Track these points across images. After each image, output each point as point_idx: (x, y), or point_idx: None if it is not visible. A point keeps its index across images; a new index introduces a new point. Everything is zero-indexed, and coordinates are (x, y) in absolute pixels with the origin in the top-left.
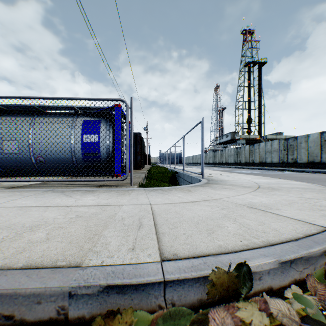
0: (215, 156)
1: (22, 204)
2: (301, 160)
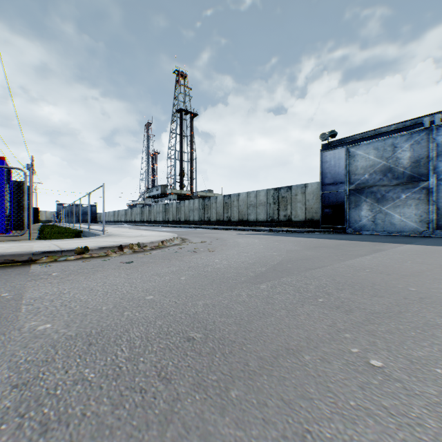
0: (142, 213)
1: None
2: (213, 218)
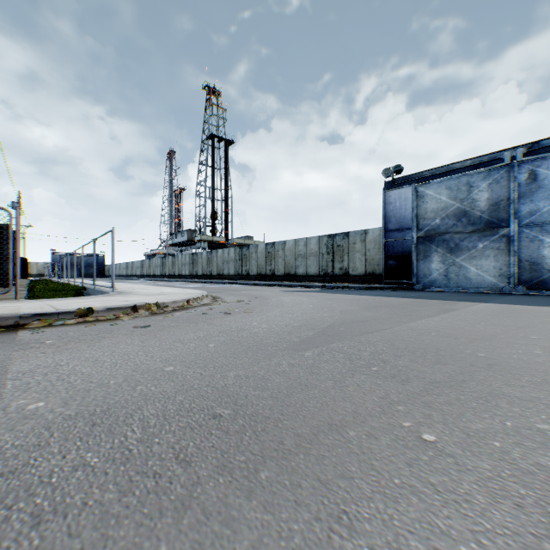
0: (164, 265)
1: None
2: (253, 272)
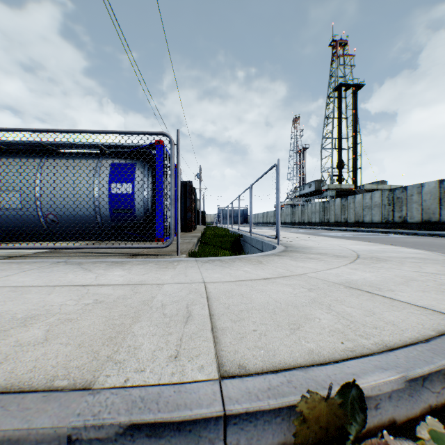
0: (293, 213)
1: (18, 282)
2: (412, 218)
